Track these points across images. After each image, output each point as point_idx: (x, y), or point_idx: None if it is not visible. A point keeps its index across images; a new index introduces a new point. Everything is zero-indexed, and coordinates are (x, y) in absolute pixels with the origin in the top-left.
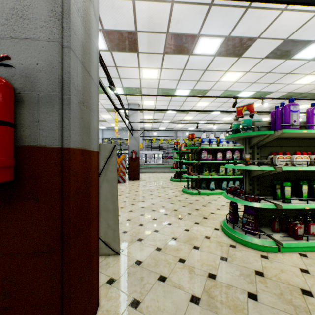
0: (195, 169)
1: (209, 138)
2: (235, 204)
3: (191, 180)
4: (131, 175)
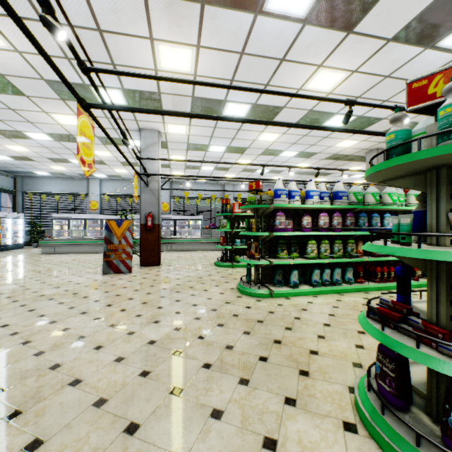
0: (262, 246)
1: (288, 189)
2: (402, 355)
3: (255, 268)
4: (145, 257)
